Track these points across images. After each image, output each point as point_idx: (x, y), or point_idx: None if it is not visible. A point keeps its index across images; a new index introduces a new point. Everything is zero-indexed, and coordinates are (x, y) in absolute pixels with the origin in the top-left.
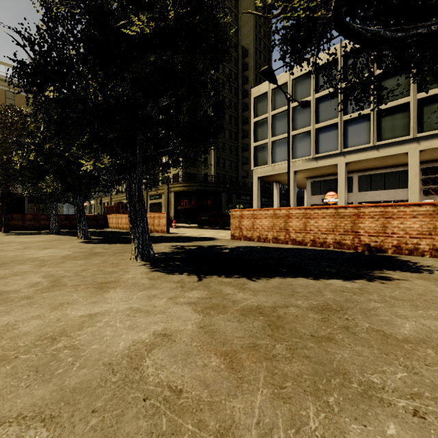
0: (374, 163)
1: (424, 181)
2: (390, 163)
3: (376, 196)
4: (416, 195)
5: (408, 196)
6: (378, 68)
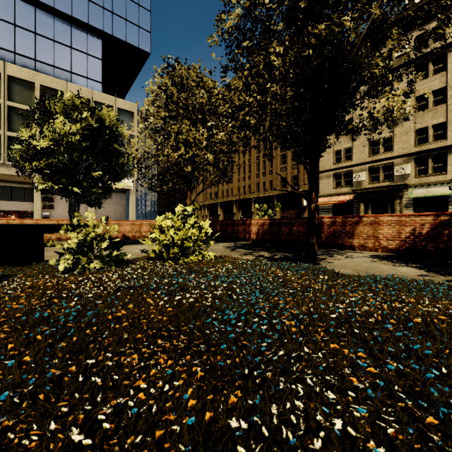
0: (3, 177)
1: (44, 199)
2: (18, 180)
3: (4, 205)
4: (39, 209)
5: (34, 209)
6: (9, 100)
